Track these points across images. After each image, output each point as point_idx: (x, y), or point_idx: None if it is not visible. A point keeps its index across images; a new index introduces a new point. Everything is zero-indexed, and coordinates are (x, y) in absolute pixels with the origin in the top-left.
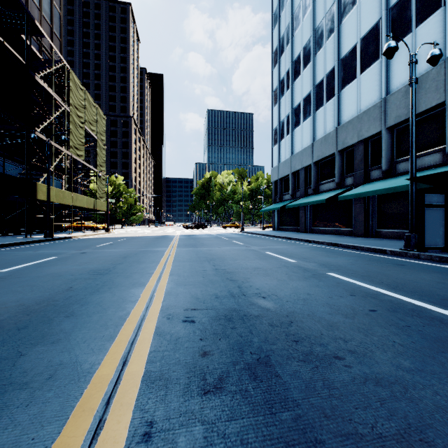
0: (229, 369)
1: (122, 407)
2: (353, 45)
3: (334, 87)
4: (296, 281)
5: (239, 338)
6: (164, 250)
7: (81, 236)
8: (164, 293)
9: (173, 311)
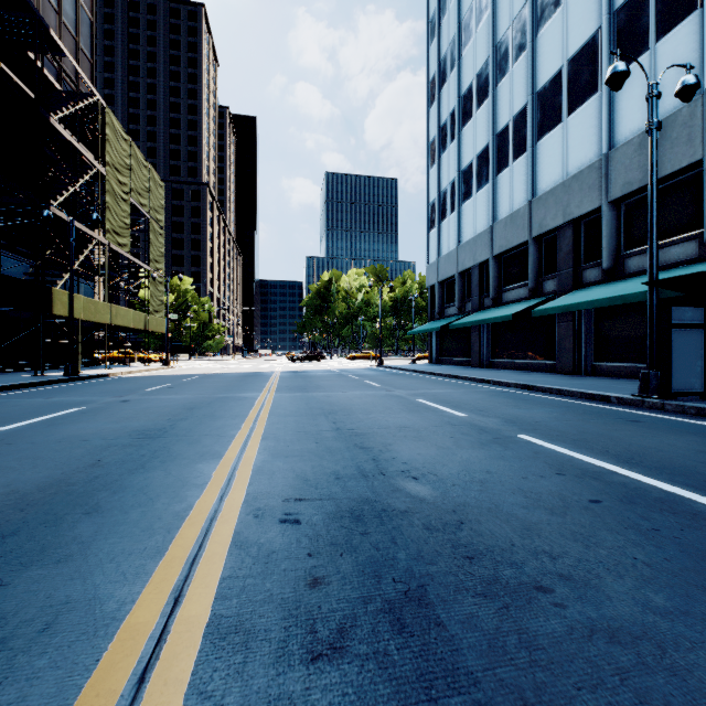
0: (357, 611)
1: (167, 687)
2: (557, 71)
3: (527, 136)
4: (467, 450)
5: (374, 552)
6: (256, 396)
7: (124, 374)
8: (252, 471)
9: (264, 502)
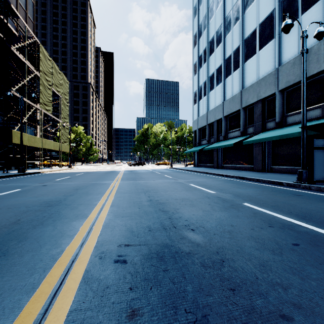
0: None
1: None
2: (254, 29)
3: (239, 60)
4: (218, 212)
5: (172, 286)
6: (110, 183)
7: (48, 172)
8: (102, 226)
9: (107, 247)
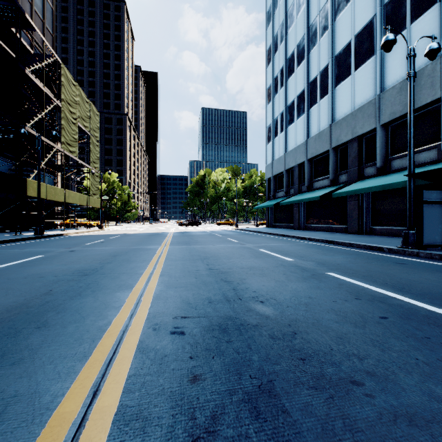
0: (225, 401)
1: None
2: (347, 42)
3: (328, 84)
4: (295, 282)
5: (236, 355)
6: (157, 248)
7: (73, 234)
8: (153, 297)
9: (160, 319)
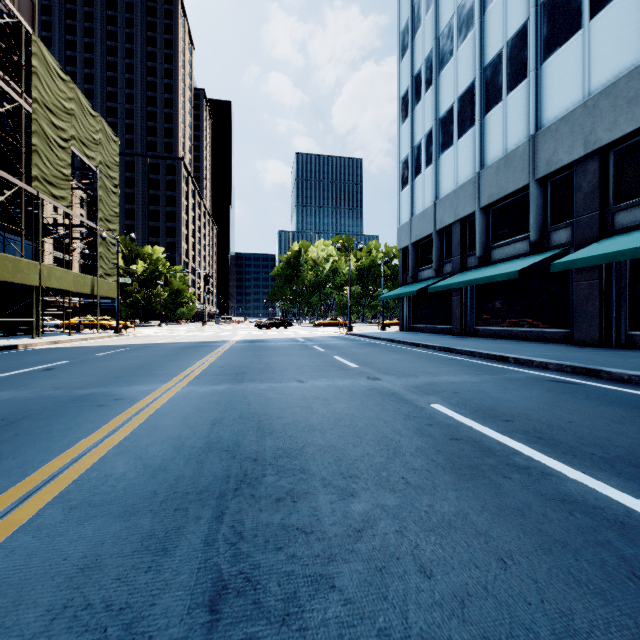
0: None
1: None
2: None
3: (527, 59)
4: None
5: None
6: (142, 394)
7: (46, 344)
8: None
9: None
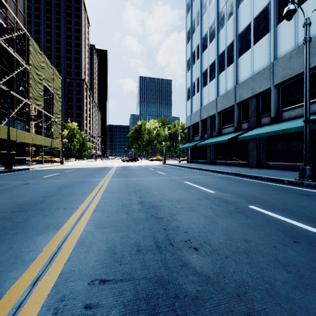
0: None
1: None
2: (248, 24)
3: (233, 55)
4: (224, 219)
5: None
6: (100, 180)
7: (38, 168)
8: (76, 243)
9: (71, 287)
